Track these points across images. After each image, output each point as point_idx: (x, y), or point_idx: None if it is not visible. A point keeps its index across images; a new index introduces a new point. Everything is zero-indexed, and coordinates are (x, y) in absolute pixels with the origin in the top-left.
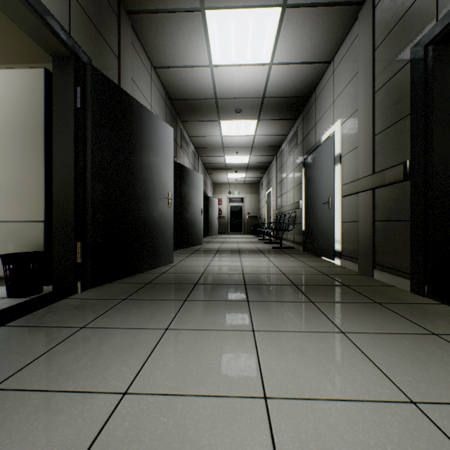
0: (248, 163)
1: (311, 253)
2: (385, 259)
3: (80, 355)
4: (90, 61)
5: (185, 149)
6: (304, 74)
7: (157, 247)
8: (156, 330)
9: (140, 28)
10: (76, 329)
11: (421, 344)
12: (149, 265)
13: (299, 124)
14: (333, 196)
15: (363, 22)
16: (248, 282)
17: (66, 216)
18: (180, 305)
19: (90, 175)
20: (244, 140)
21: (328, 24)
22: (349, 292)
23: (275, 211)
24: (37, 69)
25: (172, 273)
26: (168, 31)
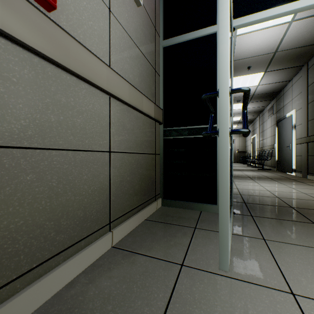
0: (239, 120)
1: (281, 171)
2: (311, 170)
3: None
4: None
5: None
6: (275, 85)
7: None
8: None
9: None
10: None
11: (303, 185)
12: None
13: (274, 103)
14: (291, 144)
15: (303, 73)
16: (250, 177)
17: None
18: None
19: None
20: (239, 111)
21: (286, 72)
22: (291, 180)
23: (258, 148)
24: None
25: None
26: None
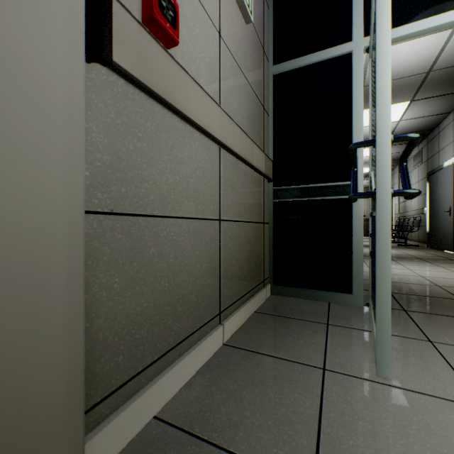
0: (367, 172)
1: (435, 248)
2: None
3: None
4: None
5: None
6: (427, 120)
7: None
8: None
9: None
10: None
11: None
12: None
13: (424, 146)
14: (452, 207)
15: None
16: None
17: None
18: None
19: None
20: (367, 159)
21: (445, 100)
22: (453, 261)
23: (398, 214)
24: None
25: None
26: None
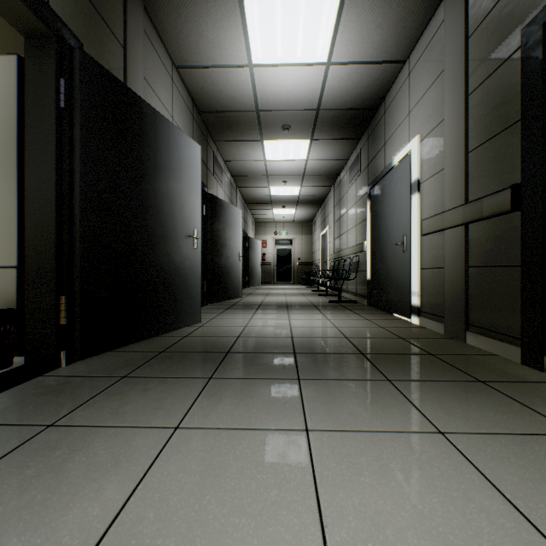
0: (299, 196)
1: (379, 308)
2: (483, 317)
3: (29, 480)
4: (80, 45)
5: (219, 177)
6: (370, 77)
7: (177, 302)
8: (160, 431)
9: (155, 11)
10: (39, 429)
11: None
12: (166, 326)
13: (364, 144)
14: (409, 235)
15: (452, 3)
16: (299, 349)
17: (44, 260)
18: (202, 386)
19: (79, 202)
20: (293, 167)
21: (403, 8)
22: (438, 364)
23: (333, 255)
24: (7, 56)
25: (197, 337)
26: (193, 17)
